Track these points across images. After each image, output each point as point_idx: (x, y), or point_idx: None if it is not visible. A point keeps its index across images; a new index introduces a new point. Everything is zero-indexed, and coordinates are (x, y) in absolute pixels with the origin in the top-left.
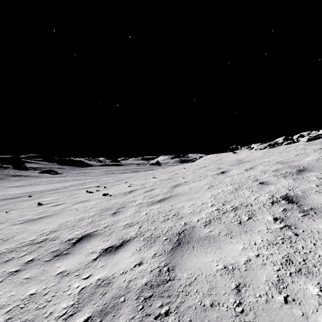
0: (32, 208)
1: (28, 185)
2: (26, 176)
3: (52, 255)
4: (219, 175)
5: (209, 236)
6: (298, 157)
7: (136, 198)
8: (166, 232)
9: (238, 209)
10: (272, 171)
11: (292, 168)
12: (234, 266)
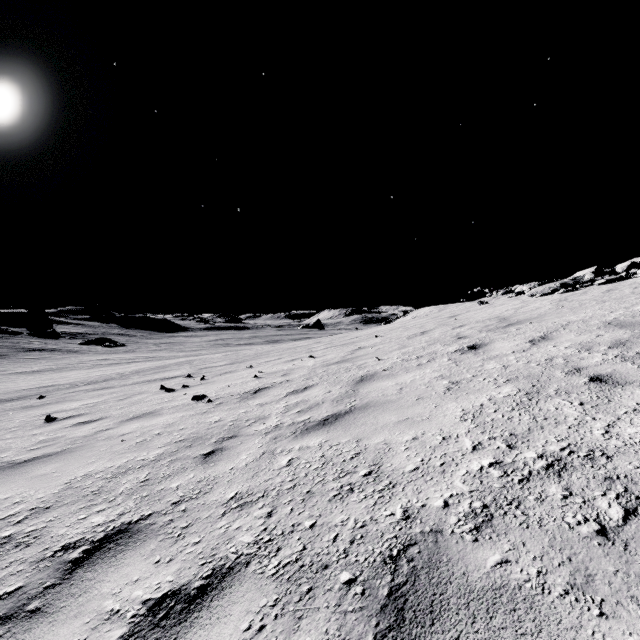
0: (30, 430)
1: (54, 369)
2: (55, 350)
3: None
4: (467, 355)
5: (504, 587)
6: None
7: (266, 410)
8: (348, 545)
9: (567, 468)
10: (609, 346)
11: None
12: None
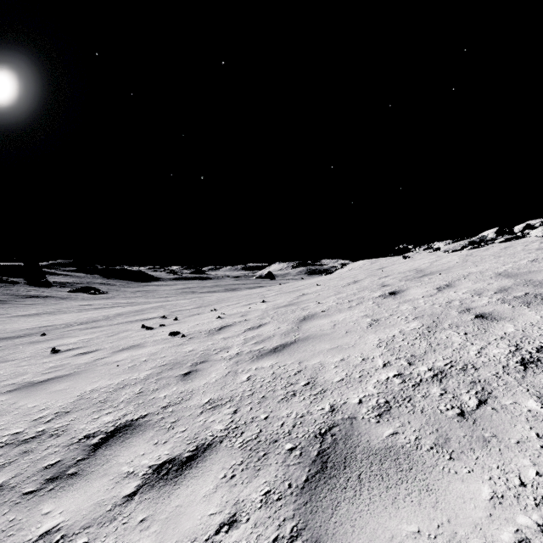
0: (40, 359)
1: (48, 313)
2: (48, 297)
3: (42, 477)
4: (387, 299)
5: (393, 447)
6: (539, 265)
7: (229, 342)
8: (291, 428)
9: (446, 377)
10: (495, 291)
11: (535, 285)
12: None
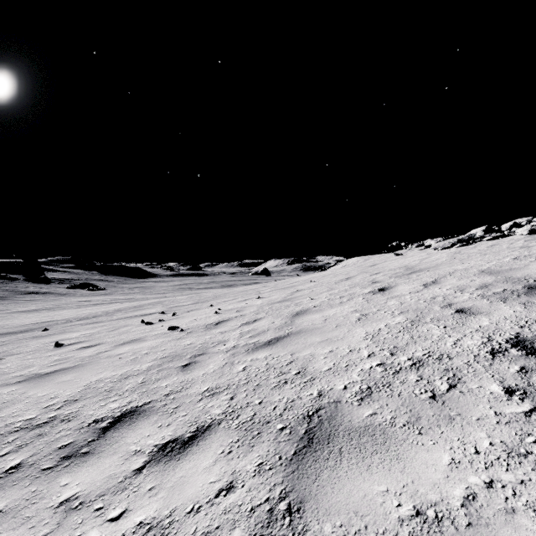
0: (45, 352)
1: (48, 309)
2: (47, 293)
3: (58, 455)
4: (376, 295)
5: (371, 425)
6: (520, 263)
7: (226, 336)
8: (282, 411)
9: (423, 365)
10: (477, 288)
11: (514, 282)
12: (439, 512)
